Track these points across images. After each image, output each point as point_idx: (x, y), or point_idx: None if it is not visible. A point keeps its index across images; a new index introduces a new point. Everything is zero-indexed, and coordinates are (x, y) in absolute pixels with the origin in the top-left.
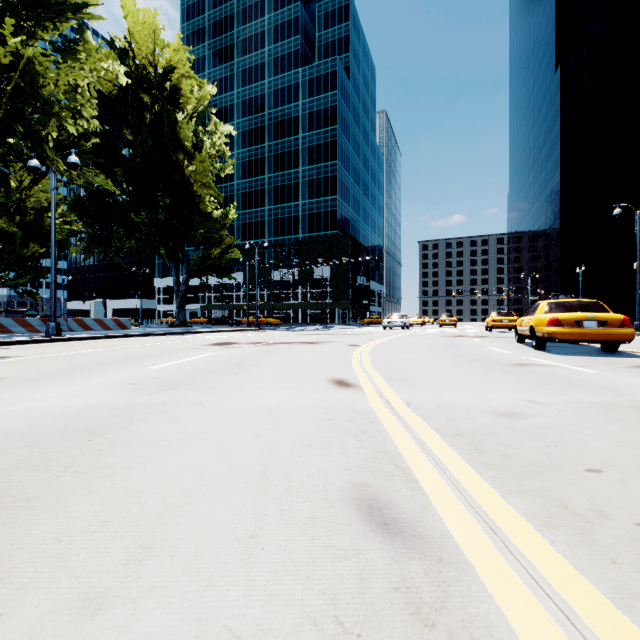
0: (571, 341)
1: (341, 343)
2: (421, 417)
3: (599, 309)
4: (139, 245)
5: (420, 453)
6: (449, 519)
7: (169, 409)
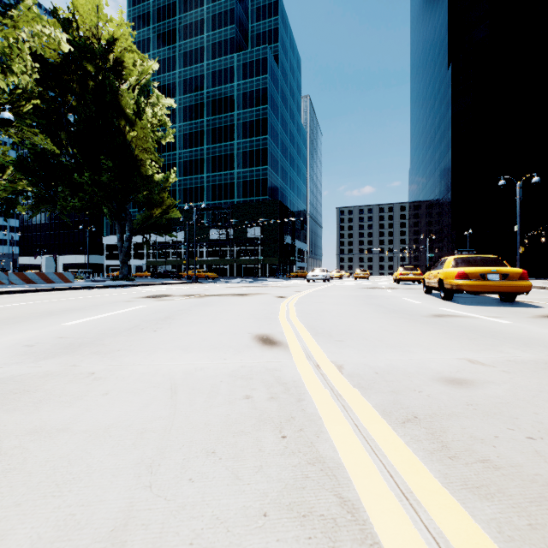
0: (477, 292)
1: (270, 295)
2: (359, 389)
3: (499, 264)
4: (83, 204)
5: (370, 463)
6: None
7: (44, 385)
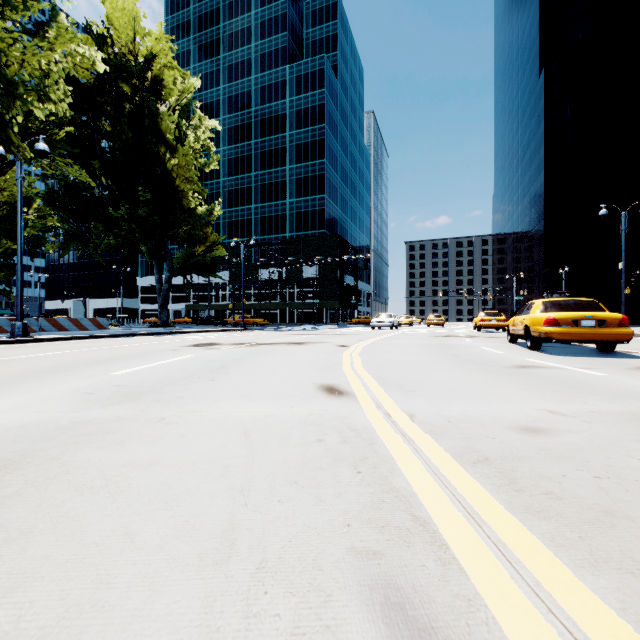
0: (569, 341)
1: (330, 344)
2: (431, 435)
3: (595, 308)
4: (118, 241)
5: (441, 493)
6: (513, 629)
7: (121, 428)
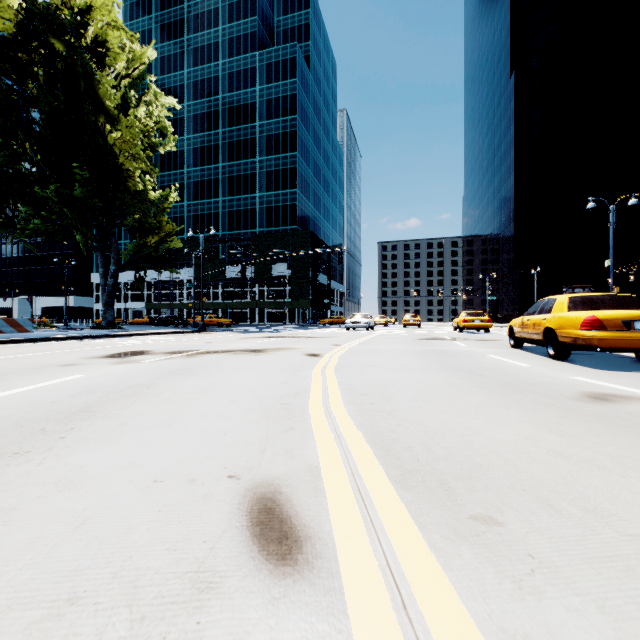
0: (619, 350)
1: (297, 351)
2: None
3: (639, 305)
4: (48, 227)
5: None
6: None
7: None
